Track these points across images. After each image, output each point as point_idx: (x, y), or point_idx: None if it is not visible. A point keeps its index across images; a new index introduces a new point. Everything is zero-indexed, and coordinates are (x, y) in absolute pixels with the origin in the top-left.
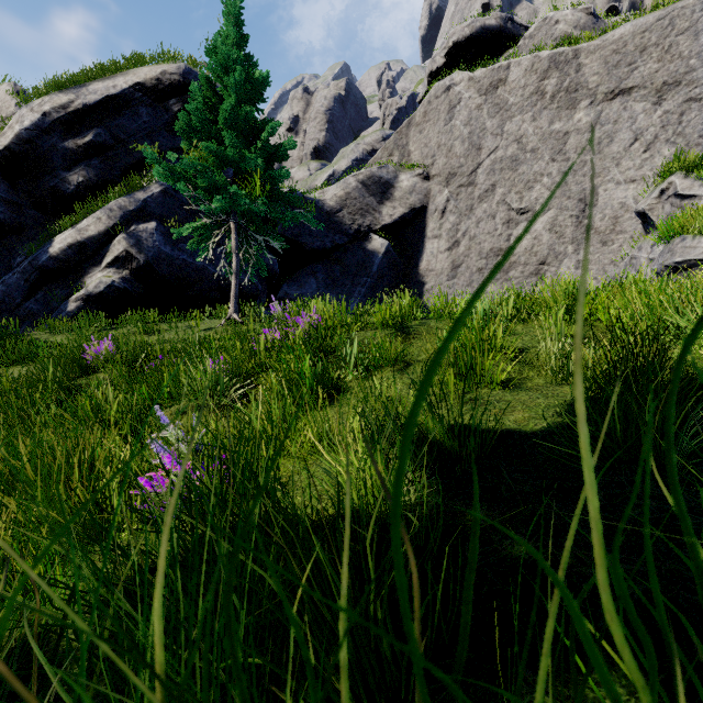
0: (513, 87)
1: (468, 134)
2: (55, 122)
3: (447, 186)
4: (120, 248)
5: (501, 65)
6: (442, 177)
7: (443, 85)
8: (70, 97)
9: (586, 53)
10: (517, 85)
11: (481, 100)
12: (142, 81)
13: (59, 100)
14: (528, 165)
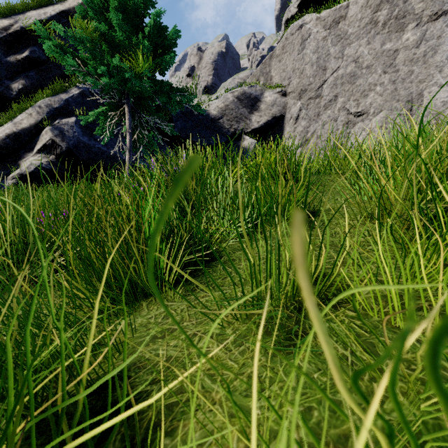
0: (351, 20)
1: (316, 59)
2: None
3: (300, 99)
4: (47, 138)
5: (342, 5)
6: (295, 93)
7: (297, 24)
8: (11, 21)
9: None
10: (355, 18)
11: (326, 33)
12: (66, 10)
13: (2, 23)
14: (364, 78)
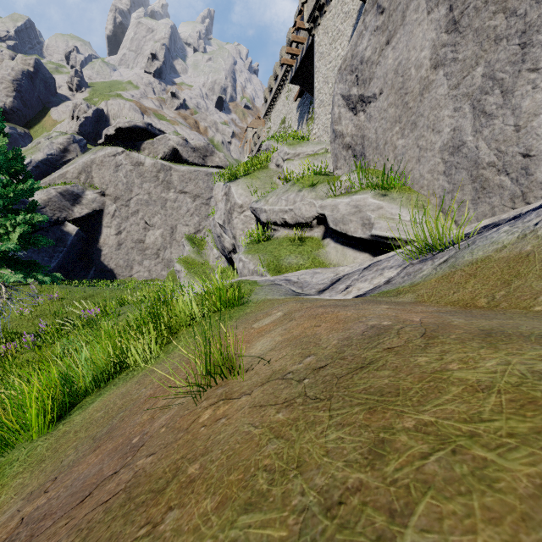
0: (147, 169)
1: (126, 182)
2: None
3: (115, 203)
4: None
5: (142, 156)
6: (112, 197)
7: (112, 152)
8: None
9: (174, 170)
10: (149, 169)
11: (132, 168)
12: None
13: None
14: (153, 207)
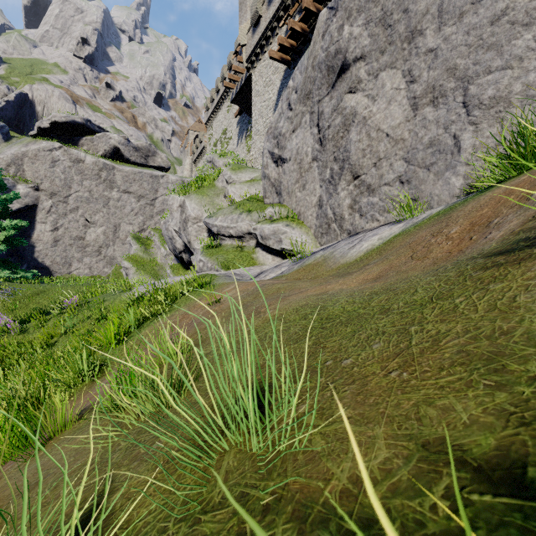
0: (88, 167)
1: (64, 178)
2: None
3: (51, 198)
4: None
5: (82, 153)
6: (48, 192)
7: (48, 146)
8: None
9: (117, 170)
10: (90, 167)
11: (71, 164)
12: None
13: None
14: (94, 204)
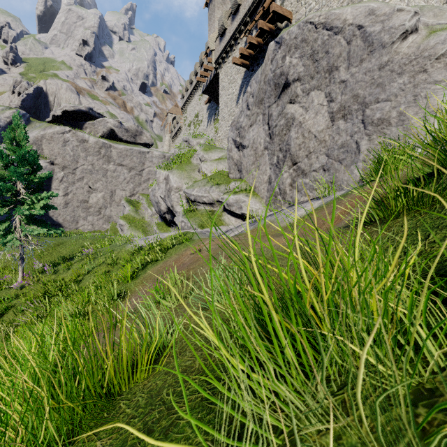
0: (91, 145)
1: (73, 155)
2: None
3: (63, 170)
4: None
5: (86, 135)
6: (60, 166)
7: (61, 130)
8: None
9: (113, 148)
10: (92, 145)
11: (78, 144)
12: None
13: None
14: (96, 175)
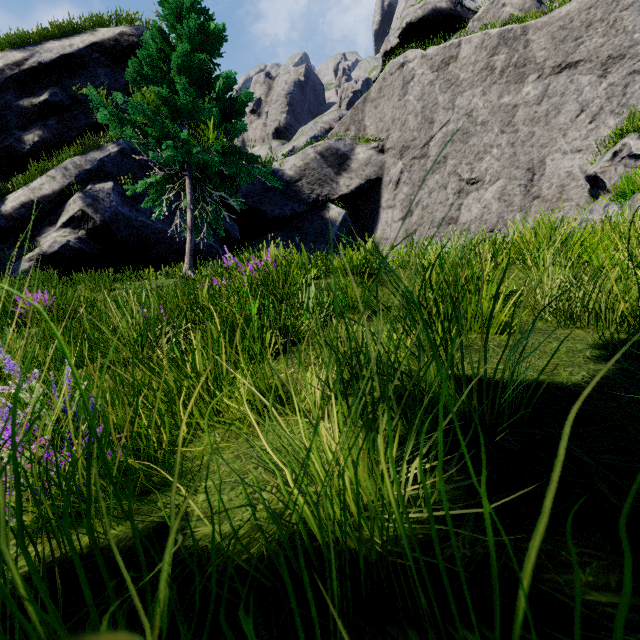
0: (464, 63)
1: (421, 109)
2: (9, 79)
3: (401, 158)
4: (75, 208)
5: (452, 43)
6: (396, 150)
7: (397, 62)
8: (25, 54)
9: (533, 29)
10: (468, 61)
11: (433, 76)
12: (99, 42)
13: (13, 57)
14: (479, 137)
